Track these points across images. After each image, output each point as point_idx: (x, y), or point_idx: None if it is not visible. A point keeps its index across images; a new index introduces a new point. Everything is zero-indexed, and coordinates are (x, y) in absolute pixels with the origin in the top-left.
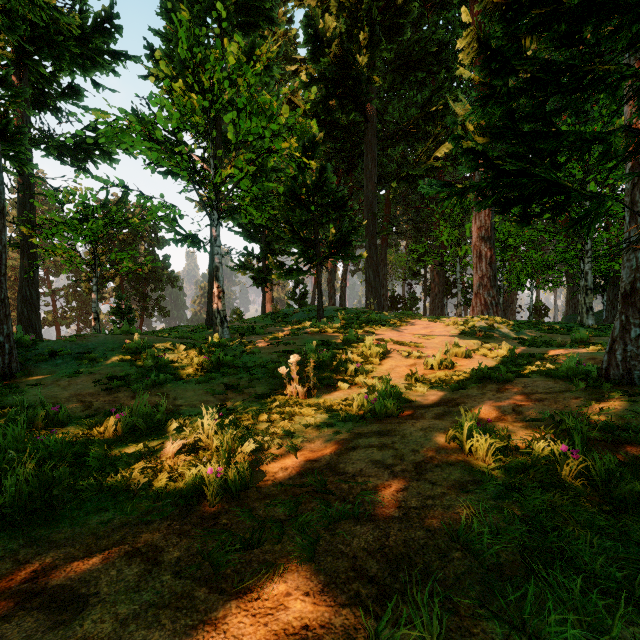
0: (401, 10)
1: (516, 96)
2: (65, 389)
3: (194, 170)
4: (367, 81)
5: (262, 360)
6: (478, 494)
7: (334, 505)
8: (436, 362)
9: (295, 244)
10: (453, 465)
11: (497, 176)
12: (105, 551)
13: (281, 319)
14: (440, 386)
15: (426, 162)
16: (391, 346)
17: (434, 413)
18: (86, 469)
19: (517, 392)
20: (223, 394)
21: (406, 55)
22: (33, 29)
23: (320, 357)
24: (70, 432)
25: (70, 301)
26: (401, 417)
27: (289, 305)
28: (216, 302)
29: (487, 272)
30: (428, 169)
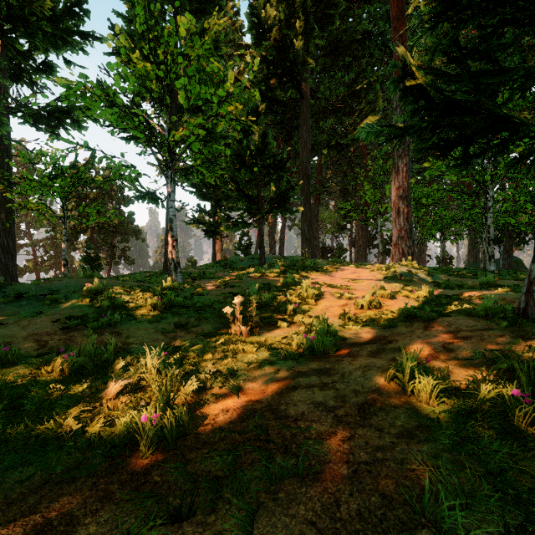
0: (331, 3)
1: (466, 24)
2: (24, 328)
3: (150, 132)
4: (302, 63)
5: (210, 301)
6: (430, 444)
7: (276, 457)
8: (366, 302)
9: (241, 201)
10: (397, 408)
11: (438, 117)
12: (10, 523)
13: (229, 266)
14: (371, 324)
15: (352, 133)
16: (325, 288)
17: (369, 350)
18: (19, 414)
19: (443, 330)
20: (172, 332)
21: (335, 42)
22: (9, 10)
23: (262, 298)
24: (18, 371)
25: (48, 251)
26: (338, 354)
27: (236, 254)
28: (170, 250)
29: (404, 226)
30: (354, 139)
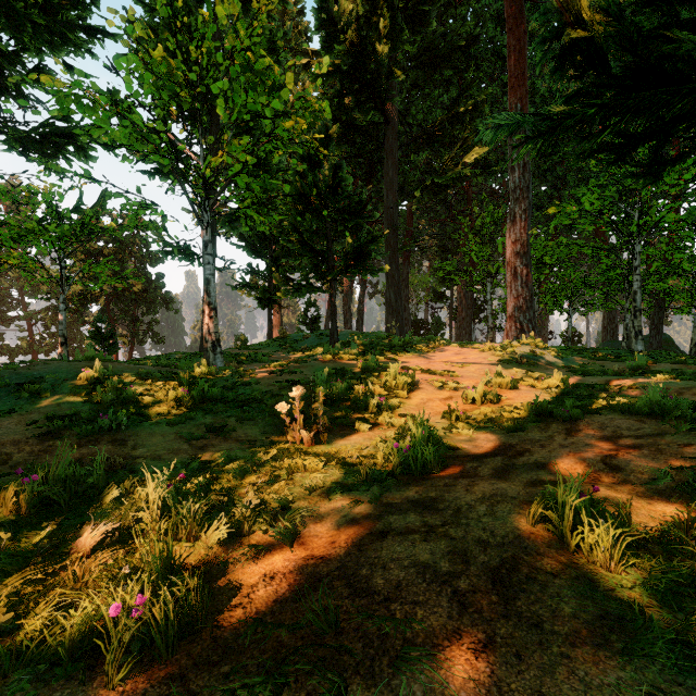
0: None
1: None
2: None
3: (177, 157)
4: (388, 75)
5: (259, 393)
6: (636, 660)
7: (353, 689)
8: (478, 395)
9: (305, 257)
10: (557, 576)
11: (616, 96)
12: None
13: (289, 345)
14: (489, 426)
15: (453, 169)
16: (420, 375)
17: (491, 467)
18: None
19: (595, 435)
20: (202, 439)
21: (431, 50)
22: None
23: (333, 389)
24: None
25: (49, 326)
26: (446, 474)
27: (300, 330)
28: (207, 322)
29: (523, 292)
30: (455, 178)
